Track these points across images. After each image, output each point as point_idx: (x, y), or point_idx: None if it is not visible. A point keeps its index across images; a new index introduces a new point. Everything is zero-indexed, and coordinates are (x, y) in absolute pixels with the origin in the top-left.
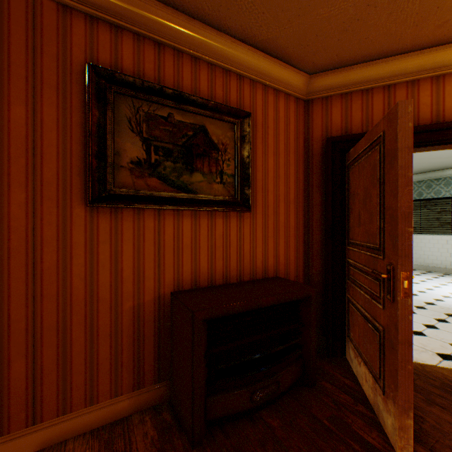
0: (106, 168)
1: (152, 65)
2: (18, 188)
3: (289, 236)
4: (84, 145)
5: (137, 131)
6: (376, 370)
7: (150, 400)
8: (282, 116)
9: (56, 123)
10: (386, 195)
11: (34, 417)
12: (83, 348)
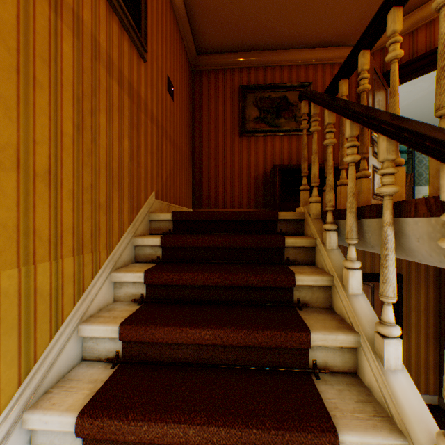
0: (245, 122)
1: (261, 78)
2: (220, 133)
3: None
4: (238, 116)
5: (256, 106)
6: None
7: None
8: None
9: (230, 110)
10: None
11: (224, 207)
12: (238, 188)
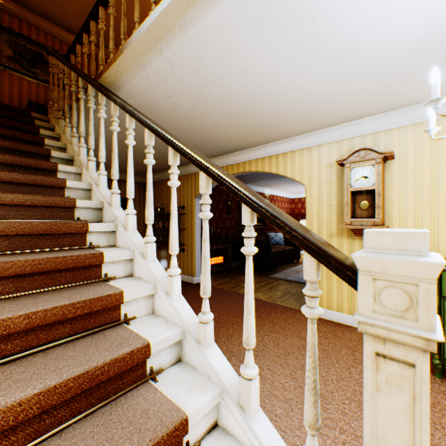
0: None
1: (18, 26)
2: None
3: None
4: None
5: (11, 47)
6: None
7: None
8: None
9: None
10: None
11: None
12: None
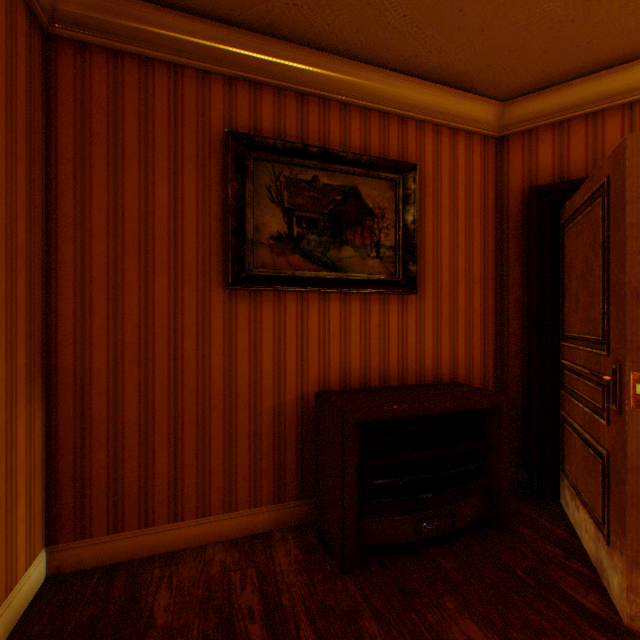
0: (245, 246)
1: (293, 121)
2: (161, 271)
3: (473, 327)
4: (222, 222)
5: (277, 201)
6: (598, 512)
7: (292, 517)
8: (461, 163)
9: (196, 200)
10: (611, 265)
11: (175, 514)
12: (222, 447)
